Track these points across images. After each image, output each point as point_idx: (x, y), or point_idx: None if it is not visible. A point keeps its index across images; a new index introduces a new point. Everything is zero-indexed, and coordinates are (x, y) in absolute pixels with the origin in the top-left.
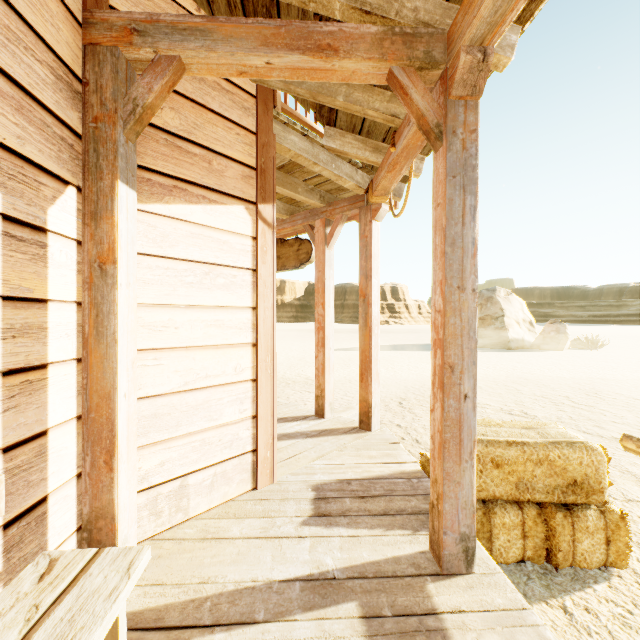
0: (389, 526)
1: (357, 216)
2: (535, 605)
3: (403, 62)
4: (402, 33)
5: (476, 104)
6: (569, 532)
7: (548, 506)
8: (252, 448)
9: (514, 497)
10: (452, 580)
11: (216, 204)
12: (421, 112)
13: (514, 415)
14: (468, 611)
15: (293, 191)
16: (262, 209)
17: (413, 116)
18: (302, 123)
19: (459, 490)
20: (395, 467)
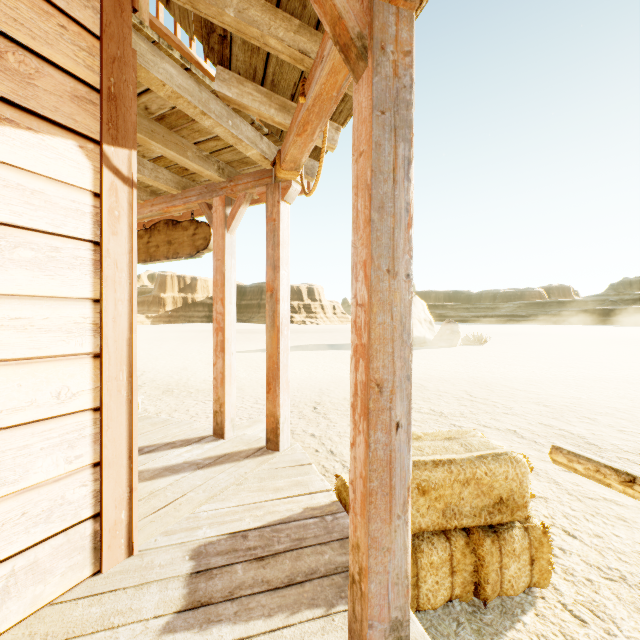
0: (295, 606)
1: (263, 195)
2: None
3: None
4: None
5: (411, 16)
6: (497, 559)
7: (475, 531)
8: (93, 512)
9: (441, 526)
10: None
11: (14, 127)
12: (338, 11)
13: (424, 413)
14: None
15: (180, 154)
16: (111, 153)
17: (326, 21)
18: (185, 55)
19: (389, 560)
20: (306, 501)
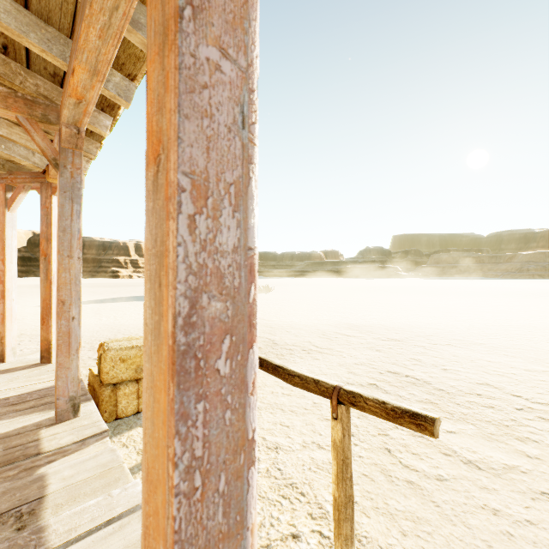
0: (30, 413)
1: (39, 189)
2: (134, 429)
3: (26, 115)
4: (24, 98)
5: (81, 154)
6: None
7: None
8: None
9: (135, 377)
10: (61, 424)
11: None
12: (42, 149)
13: None
14: (62, 432)
15: None
16: None
17: (39, 148)
18: None
19: (69, 372)
20: None
